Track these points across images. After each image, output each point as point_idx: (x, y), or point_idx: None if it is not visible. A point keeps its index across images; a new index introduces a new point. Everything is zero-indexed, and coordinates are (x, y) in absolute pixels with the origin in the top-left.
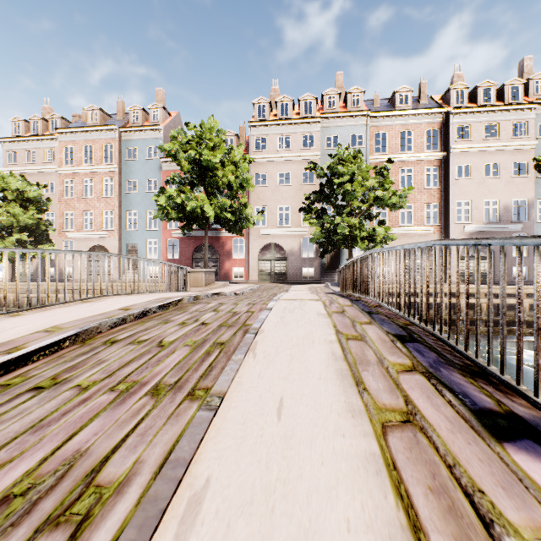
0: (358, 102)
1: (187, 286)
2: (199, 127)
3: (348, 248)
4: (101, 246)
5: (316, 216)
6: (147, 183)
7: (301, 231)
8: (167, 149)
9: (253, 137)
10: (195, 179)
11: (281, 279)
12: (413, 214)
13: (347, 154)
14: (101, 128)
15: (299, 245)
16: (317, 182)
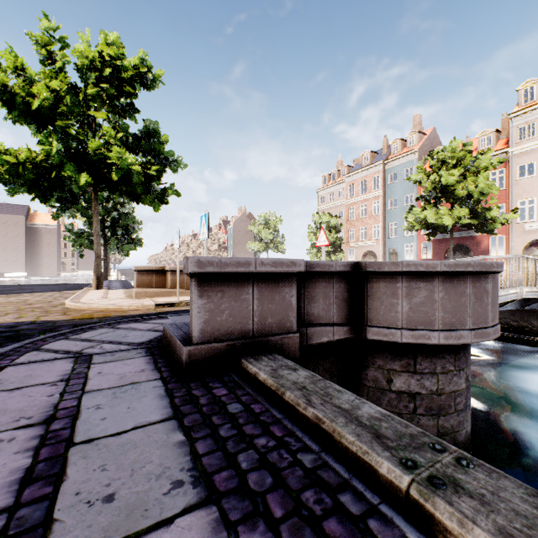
0: None
1: None
2: (441, 152)
3: None
4: (370, 251)
5: None
6: (404, 198)
7: None
8: (413, 179)
9: (514, 128)
10: (439, 193)
11: None
12: None
13: None
14: (371, 166)
15: None
16: None
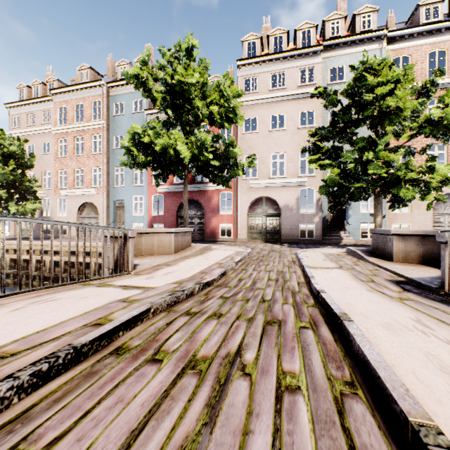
0: (370, 24)
1: (126, 261)
2: (174, 48)
3: (374, 199)
4: (90, 203)
5: (326, 157)
6: None
7: (298, 181)
8: (133, 74)
9: (241, 78)
10: (172, 119)
11: (273, 237)
12: (447, 156)
13: (378, 61)
14: (90, 85)
15: (296, 198)
16: (318, 123)
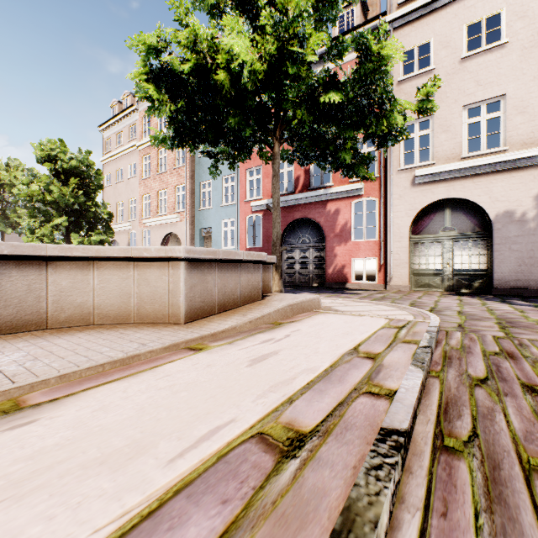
0: None
1: None
2: None
3: None
4: (174, 234)
5: None
6: None
7: None
8: None
9: None
10: None
11: (471, 285)
12: None
13: None
14: None
15: (536, 194)
16: None
